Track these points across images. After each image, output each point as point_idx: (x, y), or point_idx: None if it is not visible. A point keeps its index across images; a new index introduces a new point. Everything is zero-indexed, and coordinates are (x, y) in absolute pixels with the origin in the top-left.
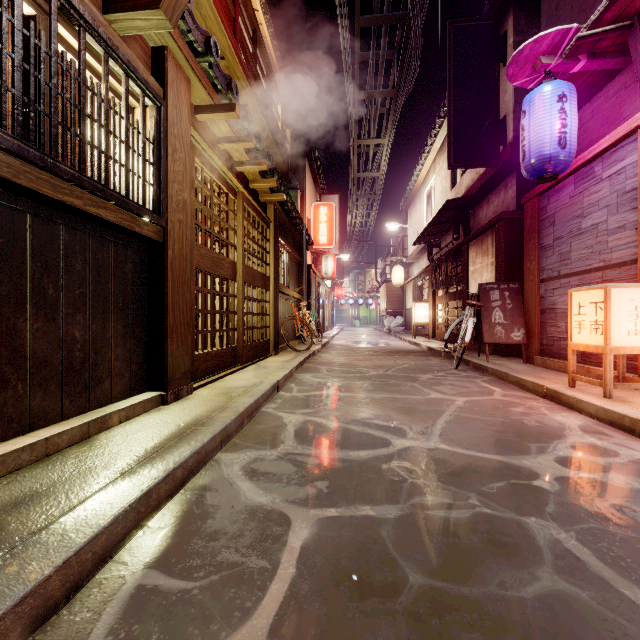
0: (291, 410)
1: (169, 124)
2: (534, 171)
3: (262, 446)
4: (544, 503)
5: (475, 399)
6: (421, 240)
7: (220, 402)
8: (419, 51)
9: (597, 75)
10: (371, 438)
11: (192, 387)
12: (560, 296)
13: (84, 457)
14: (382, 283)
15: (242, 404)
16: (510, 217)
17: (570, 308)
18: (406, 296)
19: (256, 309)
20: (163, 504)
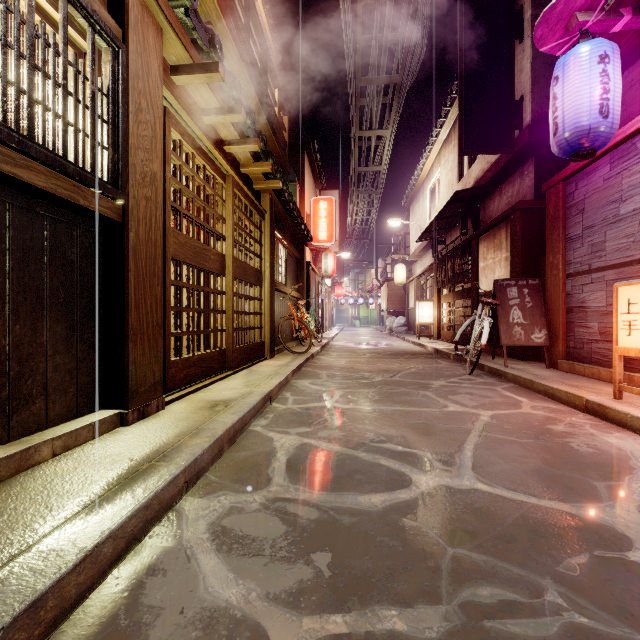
0: (284, 429)
1: (131, 75)
2: (568, 146)
3: (242, 486)
4: None
5: (502, 413)
6: (425, 236)
7: (195, 421)
8: (426, 30)
9: (638, 38)
10: (385, 472)
11: (164, 401)
12: (591, 293)
13: None
14: (383, 282)
15: (222, 424)
16: (528, 207)
17: (616, 305)
18: (408, 295)
19: (248, 308)
20: (72, 608)
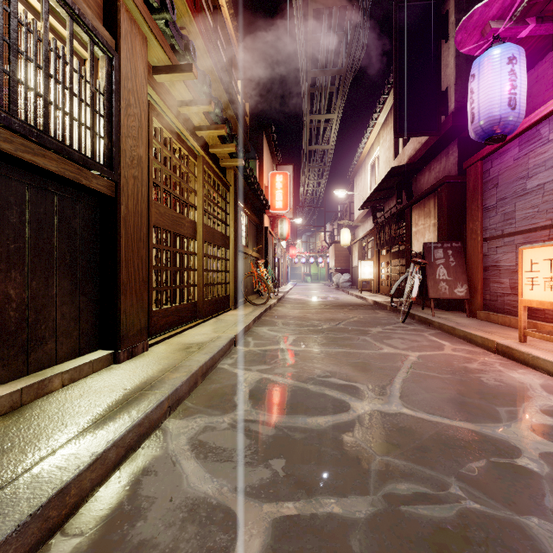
0: (247, 366)
1: (122, 77)
2: (483, 132)
3: (214, 411)
4: (540, 493)
5: (427, 354)
6: (367, 205)
7: (174, 360)
8: (367, 31)
9: (541, 42)
10: (329, 400)
11: (148, 343)
12: (504, 254)
13: (4, 434)
14: (331, 244)
15: (196, 362)
16: (452, 181)
17: (521, 265)
18: (352, 255)
19: (216, 266)
20: (88, 497)
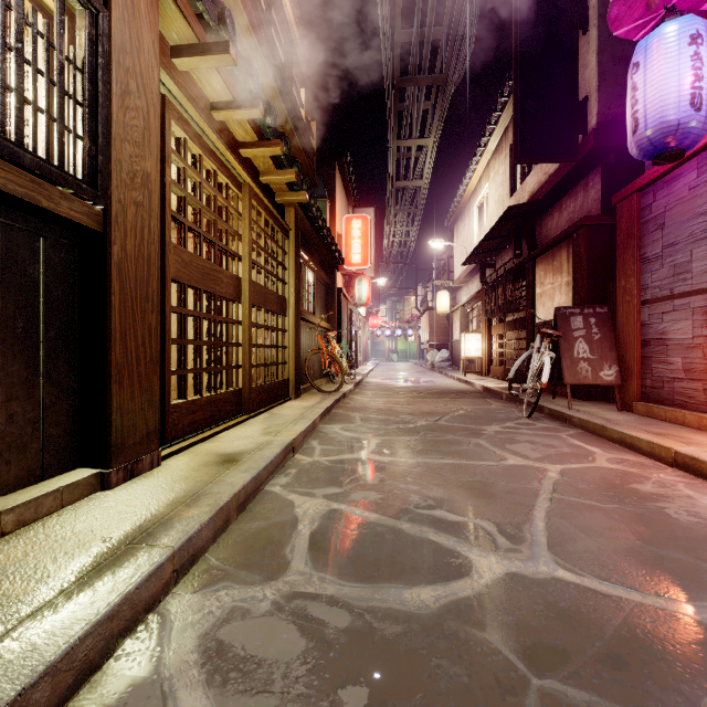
0: (308, 489)
1: (114, 47)
2: (651, 146)
3: (250, 574)
4: None
5: (573, 468)
6: (472, 259)
7: (196, 483)
8: (475, 21)
9: None
10: (436, 553)
11: (161, 455)
12: (673, 322)
13: None
14: (424, 311)
15: (229, 487)
16: (594, 223)
17: None
18: (452, 326)
19: (269, 340)
20: None
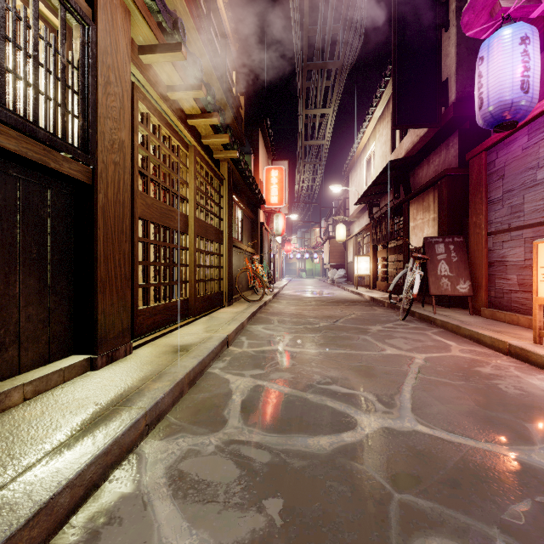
0: (240, 371)
1: (100, 51)
2: (492, 119)
3: (200, 428)
4: None
5: (434, 356)
6: (362, 200)
7: (158, 365)
8: (364, 21)
9: None
10: (332, 414)
11: (132, 346)
12: (511, 249)
13: None
14: (326, 239)
15: (182, 368)
16: (453, 174)
17: (536, 260)
18: (347, 251)
19: (209, 262)
20: None
